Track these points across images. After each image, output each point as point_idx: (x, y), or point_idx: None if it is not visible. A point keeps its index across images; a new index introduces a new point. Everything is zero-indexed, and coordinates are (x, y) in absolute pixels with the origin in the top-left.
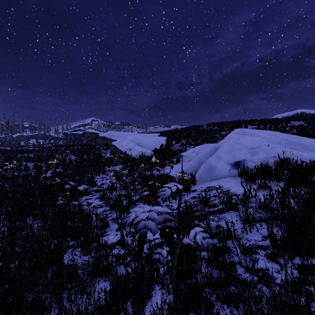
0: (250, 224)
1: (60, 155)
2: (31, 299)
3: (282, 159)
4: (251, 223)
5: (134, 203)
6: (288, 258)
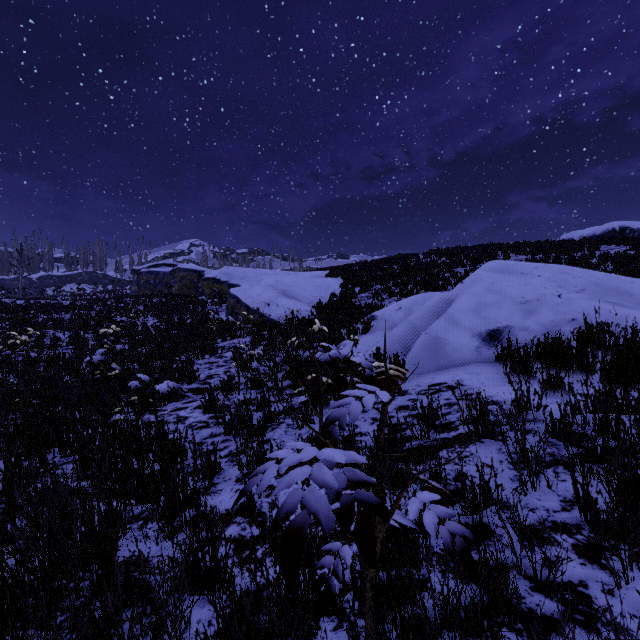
0: (534, 471)
1: (124, 316)
2: None
3: (590, 326)
4: (536, 470)
5: (275, 418)
6: (632, 559)
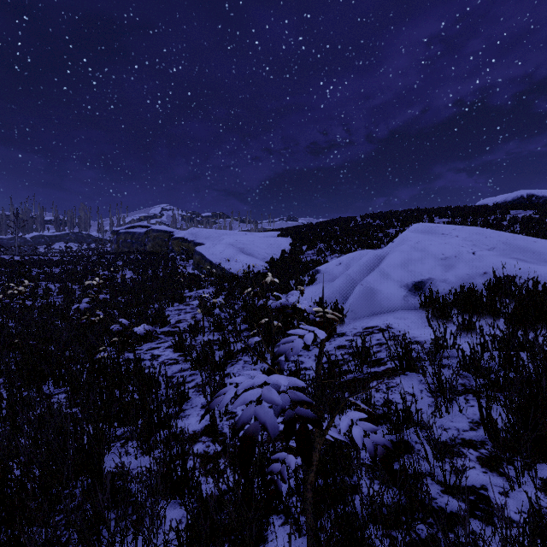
0: (447, 398)
1: (106, 270)
2: (41, 543)
3: (499, 278)
4: (449, 397)
5: (234, 356)
6: (524, 467)
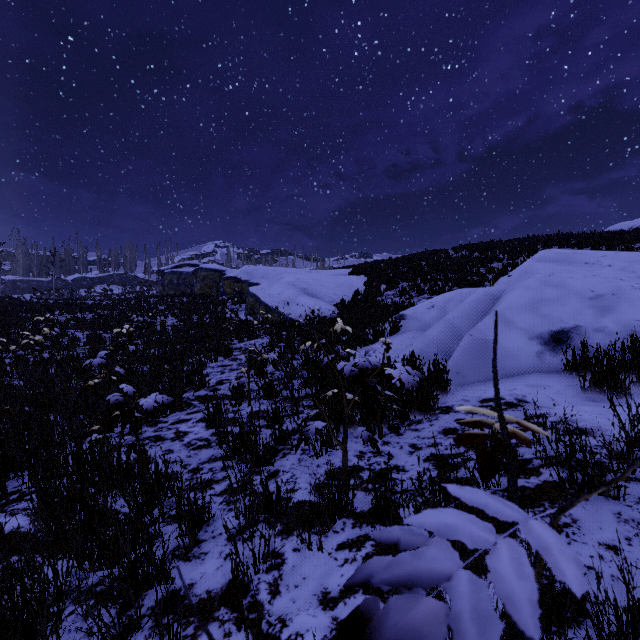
0: None
1: (145, 316)
2: None
3: None
4: None
5: (287, 440)
6: None
